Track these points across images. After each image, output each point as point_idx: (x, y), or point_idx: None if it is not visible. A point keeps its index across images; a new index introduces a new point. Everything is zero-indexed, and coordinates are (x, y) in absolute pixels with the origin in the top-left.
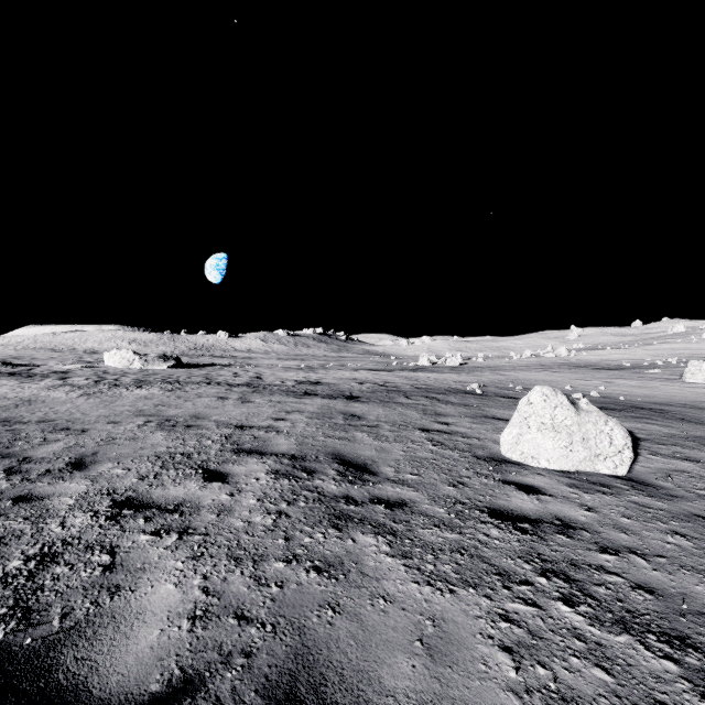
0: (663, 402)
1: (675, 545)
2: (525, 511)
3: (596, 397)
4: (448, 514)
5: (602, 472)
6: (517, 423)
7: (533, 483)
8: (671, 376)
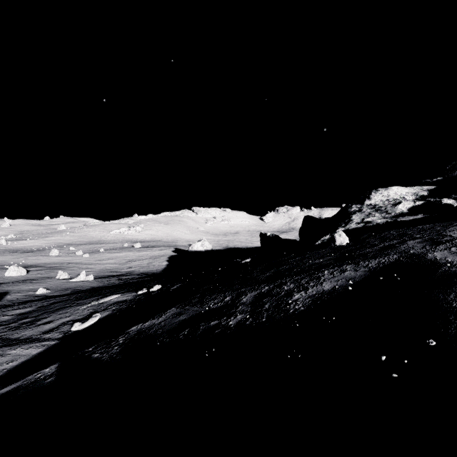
0: (39, 263)
1: (29, 277)
2: (14, 279)
3: (22, 264)
4: (5, 280)
5: (22, 275)
6: (9, 271)
7: (13, 277)
8: (48, 254)
